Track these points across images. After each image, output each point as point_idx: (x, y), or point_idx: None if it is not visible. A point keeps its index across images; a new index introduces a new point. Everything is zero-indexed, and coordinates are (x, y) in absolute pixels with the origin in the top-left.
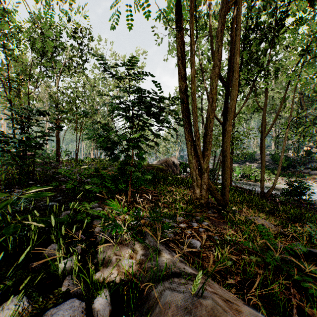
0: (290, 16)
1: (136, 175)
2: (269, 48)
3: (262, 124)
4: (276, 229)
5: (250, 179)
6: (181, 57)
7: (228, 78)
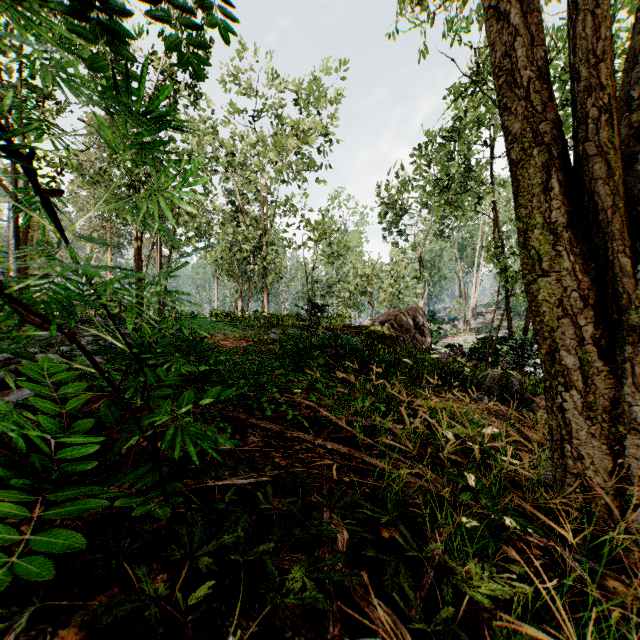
0: None
1: None
2: None
3: None
4: None
5: None
6: None
7: None
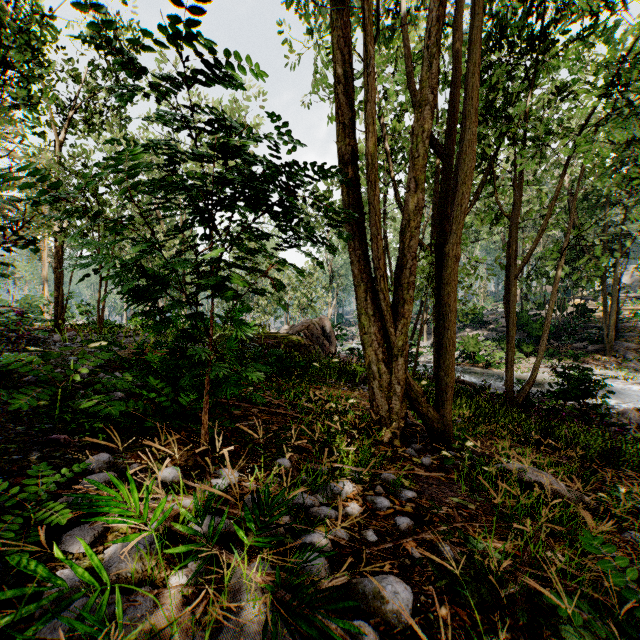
0: (562, 30)
1: (219, 372)
2: (522, 91)
3: (508, 249)
4: (571, 495)
5: (476, 361)
6: (343, 77)
7: (449, 138)
